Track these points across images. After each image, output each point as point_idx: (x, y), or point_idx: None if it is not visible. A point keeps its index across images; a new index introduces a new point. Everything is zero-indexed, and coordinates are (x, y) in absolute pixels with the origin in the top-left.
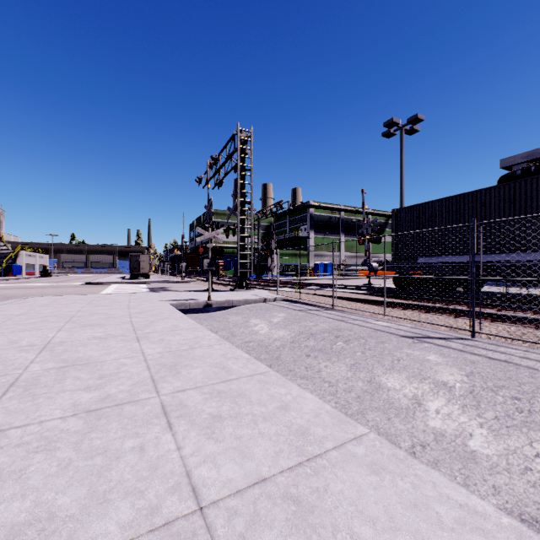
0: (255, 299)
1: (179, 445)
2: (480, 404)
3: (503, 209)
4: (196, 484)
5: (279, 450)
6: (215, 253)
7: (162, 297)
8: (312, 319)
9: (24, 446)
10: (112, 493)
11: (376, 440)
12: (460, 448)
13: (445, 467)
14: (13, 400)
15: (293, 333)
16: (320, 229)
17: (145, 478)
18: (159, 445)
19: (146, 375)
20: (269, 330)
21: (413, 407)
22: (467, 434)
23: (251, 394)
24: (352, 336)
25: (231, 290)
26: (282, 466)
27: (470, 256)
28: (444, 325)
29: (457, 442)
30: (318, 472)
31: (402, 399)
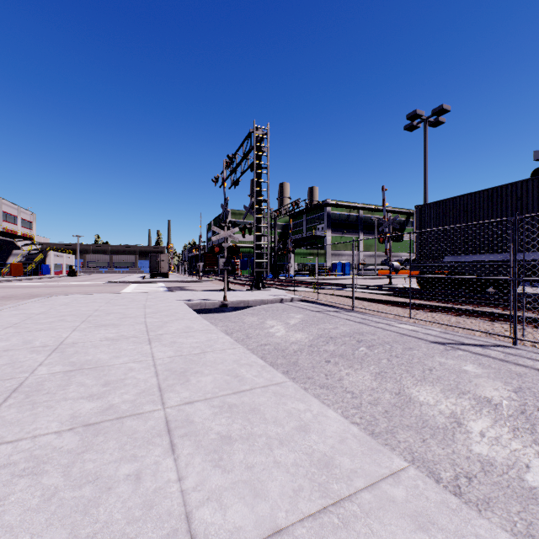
0: (271, 300)
1: (180, 475)
2: (535, 428)
3: None
4: (196, 533)
5: (298, 488)
6: (231, 252)
7: (178, 296)
8: (331, 321)
9: (10, 468)
10: None
11: (418, 479)
12: (515, 483)
13: (499, 509)
14: (11, 408)
15: (311, 336)
16: (337, 228)
17: (137, 520)
18: (158, 473)
19: (153, 383)
20: (286, 332)
21: (452, 426)
22: (522, 464)
23: (265, 409)
24: (375, 341)
25: (247, 290)
26: (302, 511)
27: (511, 254)
28: (479, 330)
29: (511, 475)
30: (348, 524)
31: (438, 417)
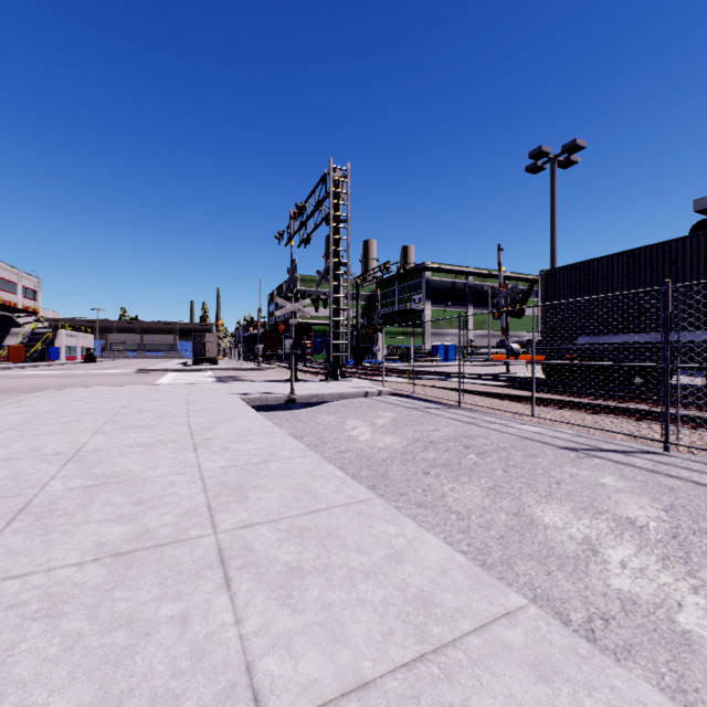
0: (353, 393)
1: (238, 616)
2: (691, 556)
3: (703, 268)
4: (259, 688)
5: (389, 632)
6: (300, 331)
7: (231, 389)
8: (431, 421)
9: (19, 609)
10: (132, 697)
11: (540, 620)
12: (664, 625)
13: (643, 658)
14: (17, 534)
15: (405, 441)
16: (439, 300)
17: (184, 673)
18: (210, 614)
19: (201, 501)
20: (372, 435)
21: (585, 555)
22: (673, 602)
23: (346, 534)
24: (488, 446)
25: (322, 380)
26: (393, 660)
27: (661, 334)
28: (621, 432)
29: (659, 615)
30: (451, 675)
31: (568, 543)
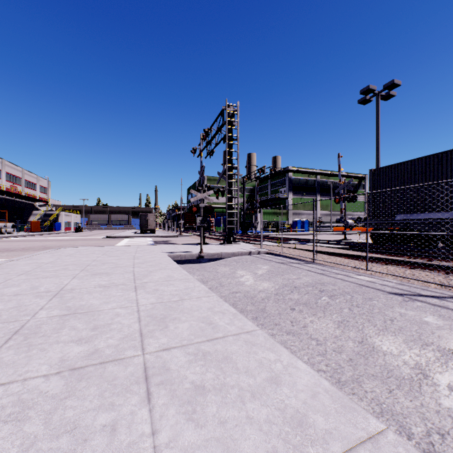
0: (241, 252)
1: (154, 428)
2: None
3: None
4: None
5: (272, 450)
6: (206, 212)
7: (162, 249)
8: (294, 272)
9: None
10: None
11: (399, 446)
12: None
13: None
14: (10, 350)
15: (277, 285)
16: (297, 191)
17: None
18: (133, 424)
19: (135, 328)
20: (254, 281)
21: (418, 378)
22: None
23: (237, 358)
24: (336, 291)
25: (220, 244)
26: None
27: None
28: (435, 282)
29: None
30: None
31: (403, 367)
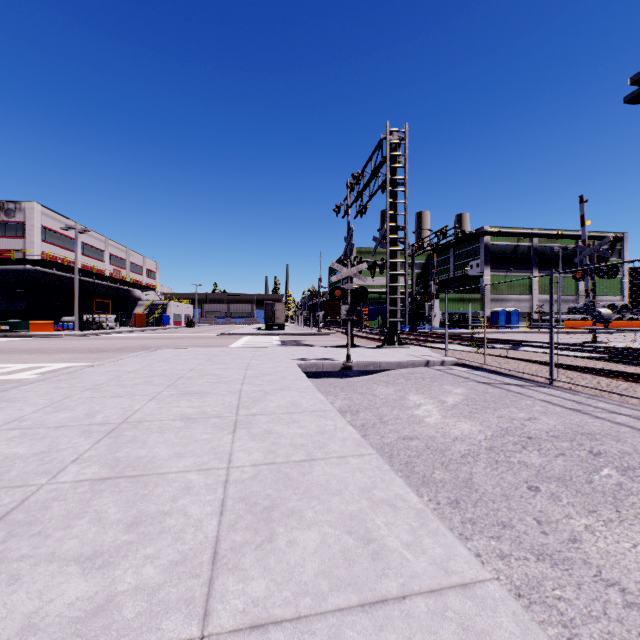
0: (412, 362)
1: None
2: None
3: None
4: None
5: None
6: (356, 297)
7: (290, 354)
8: (519, 403)
9: None
10: None
11: None
12: None
13: None
14: None
15: (488, 430)
16: (499, 264)
17: None
18: None
19: (208, 535)
20: (442, 418)
21: None
22: None
23: None
24: (633, 456)
25: (378, 347)
26: None
27: None
28: None
29: None
30: None
31: None
